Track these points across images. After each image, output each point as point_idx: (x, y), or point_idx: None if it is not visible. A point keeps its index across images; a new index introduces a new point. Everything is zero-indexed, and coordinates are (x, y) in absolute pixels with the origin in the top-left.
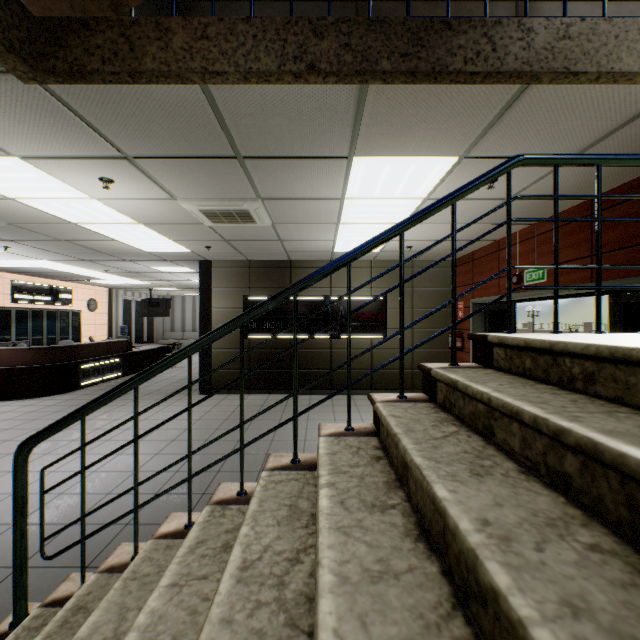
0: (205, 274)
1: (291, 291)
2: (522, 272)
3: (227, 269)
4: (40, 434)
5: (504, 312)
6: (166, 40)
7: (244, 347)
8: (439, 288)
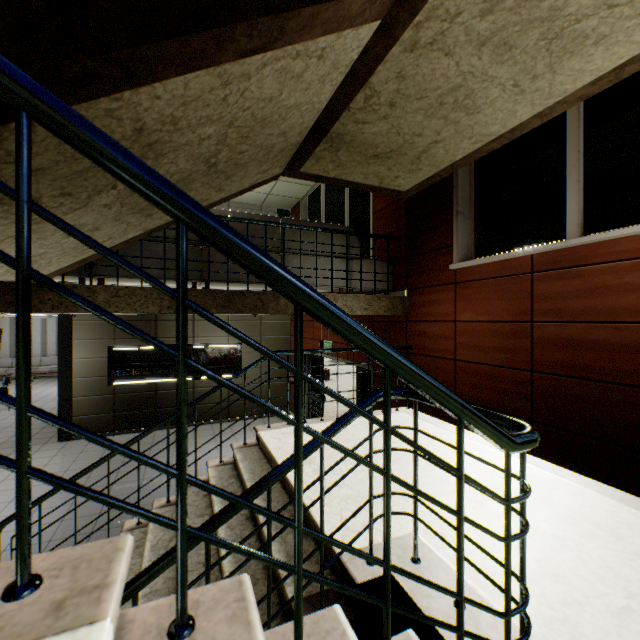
0: (65, 327)
1: (167, 421)
2: (323, 341)
3: (90, 322)
4: (12, 517)
5: (318, 360)
6: (94, 297)
7: (109, 393)
8: (281, 336)
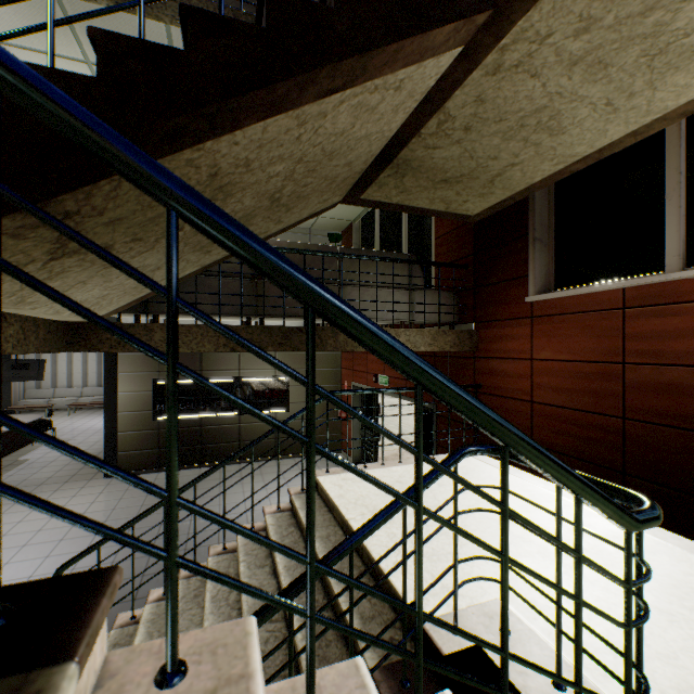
0: (110, 359)
1: (223, 465)
2: (378, 375)
3: (135, 354)
4: (72, 561)
5: (372, 395)
6: (151, 335)
7: (154, 428)
8: (331, 368)
